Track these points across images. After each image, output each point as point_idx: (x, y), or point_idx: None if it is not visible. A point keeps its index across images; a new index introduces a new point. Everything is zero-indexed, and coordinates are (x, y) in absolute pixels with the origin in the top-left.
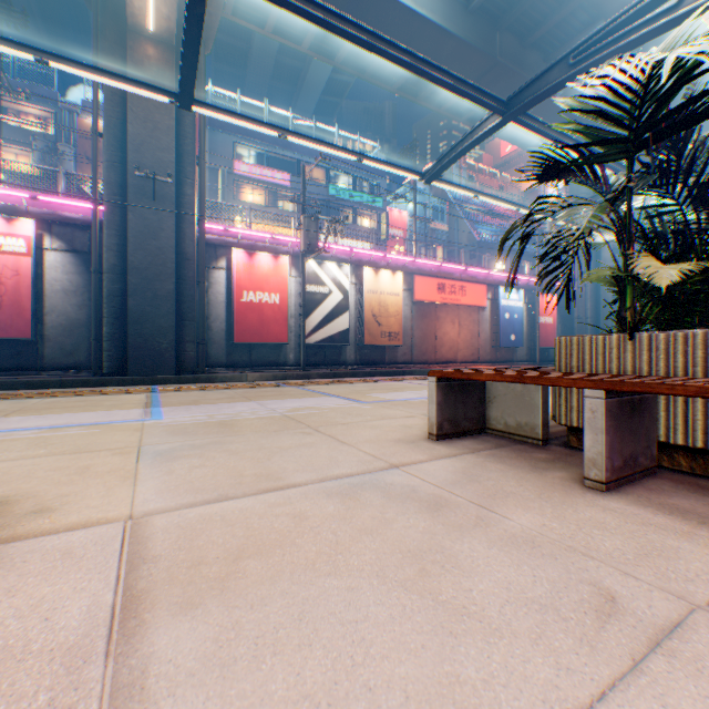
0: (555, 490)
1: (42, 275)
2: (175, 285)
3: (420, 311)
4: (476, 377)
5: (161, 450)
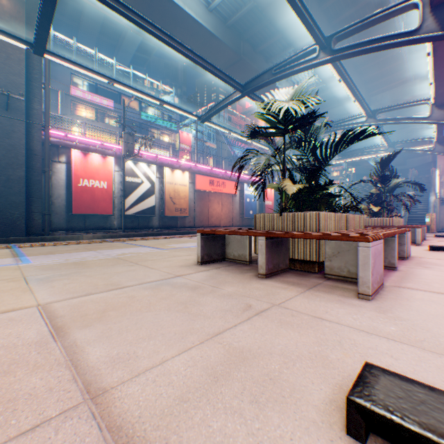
0: (246, 279)
1: None
2: (25, 172)
3: (199, 196)
4: (218, 232)
5: (40, 278)
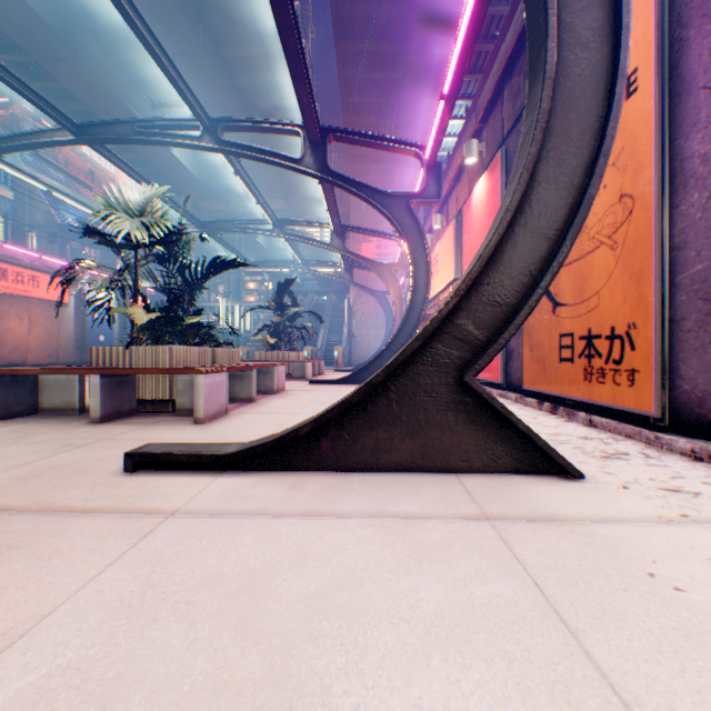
0: (74, 427)
1: None
2: None
3: None
4: (27, 372)
5: None
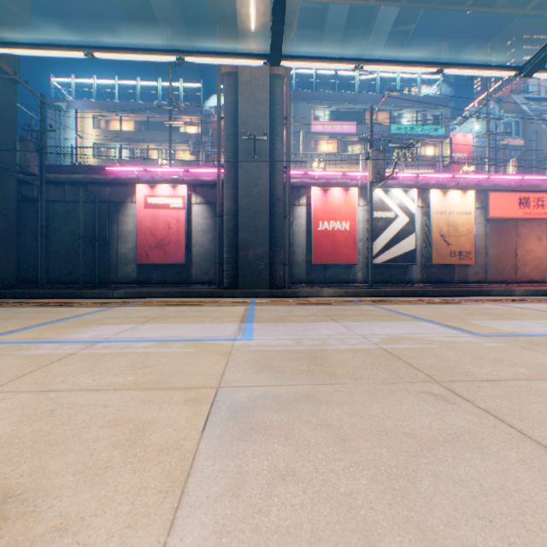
0: None
1: (191, 221)
2: (268, 220)
3: (495, 229)
4: None
5: (237, 402)
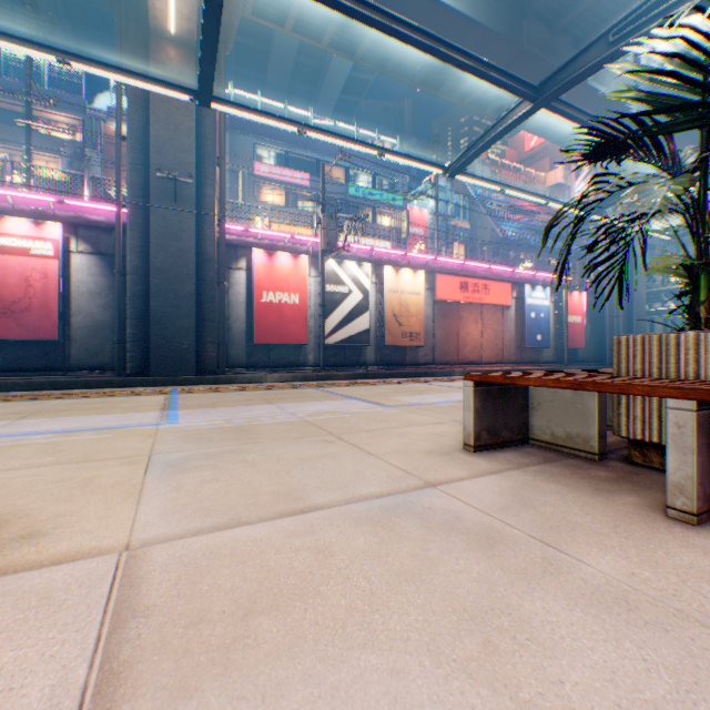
0: (632, 521)
1: (69, 277)
2: (196, 286)
3: (442, 311)
4: (523, 382)
5: (172, 459)
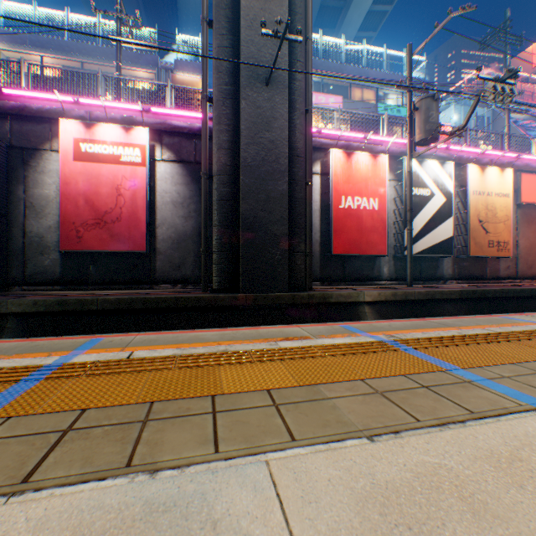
0: None
1: (153, 187)
2: (287, 184)
3: (524, 216)
4: None
5: None
